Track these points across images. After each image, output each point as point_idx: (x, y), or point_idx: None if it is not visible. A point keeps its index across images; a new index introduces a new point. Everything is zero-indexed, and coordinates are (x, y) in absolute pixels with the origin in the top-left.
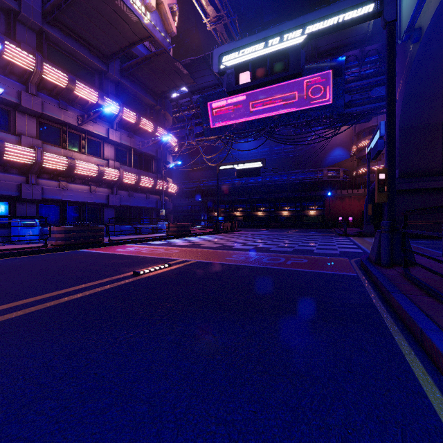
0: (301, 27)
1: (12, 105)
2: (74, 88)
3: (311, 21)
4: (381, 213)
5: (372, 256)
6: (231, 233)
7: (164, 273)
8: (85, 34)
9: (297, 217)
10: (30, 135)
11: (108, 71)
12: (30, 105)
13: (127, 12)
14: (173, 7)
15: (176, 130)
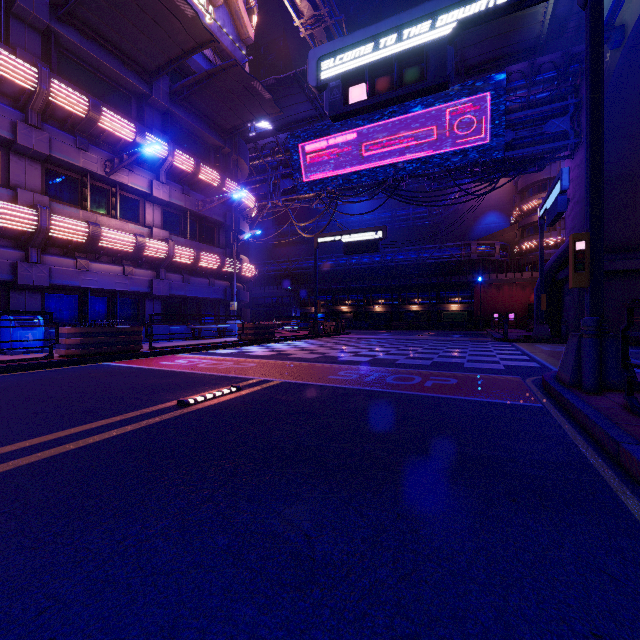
0: (448, 10)
1: (4, 143)
2: (98, 119)
3: (463, 0)
4: (560, 307)
5: (564, 374)
6: (336, 337)
7: (228, 402)
8: (116, 37)
9: (432, 314)
10: (31, 188)
11: (151, 94)
12: (30, 143)
13: (178, 2)
14: (249, 2)
15: (255, 185)
